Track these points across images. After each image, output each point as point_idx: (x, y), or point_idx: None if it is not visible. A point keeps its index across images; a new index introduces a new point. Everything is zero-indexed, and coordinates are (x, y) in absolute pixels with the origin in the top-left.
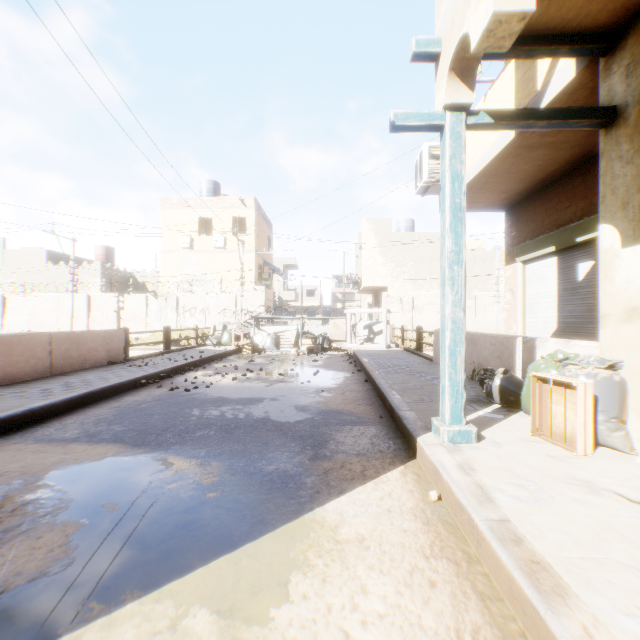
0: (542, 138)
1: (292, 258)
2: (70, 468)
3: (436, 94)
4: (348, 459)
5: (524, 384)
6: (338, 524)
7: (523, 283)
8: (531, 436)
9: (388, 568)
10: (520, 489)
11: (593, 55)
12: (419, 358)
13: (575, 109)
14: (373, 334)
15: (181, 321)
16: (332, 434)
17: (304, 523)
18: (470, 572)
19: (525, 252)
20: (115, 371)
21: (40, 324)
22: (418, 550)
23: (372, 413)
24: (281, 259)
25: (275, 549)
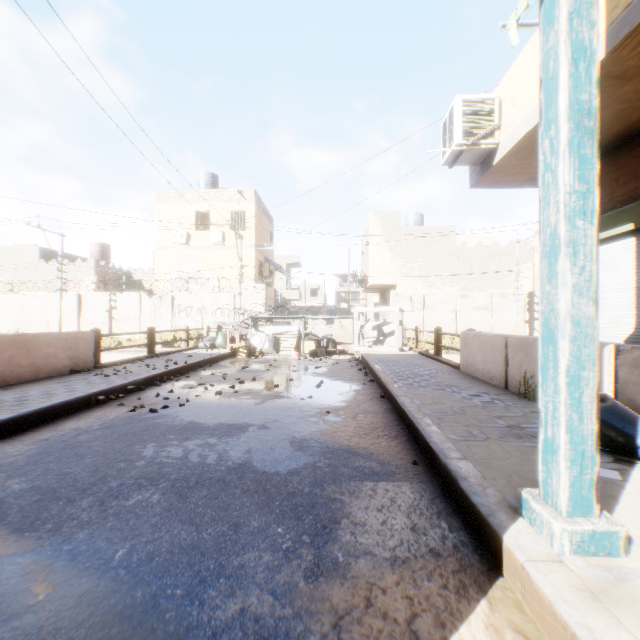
0: None
1: (295, 256)
2: None
3: None
4: (377, 575)
5: None
6: None
7: None
8: None
9: None
10: None
11: None
12: (441, 365)
13: None
14: (383, 336)
15: (176, 321)
16: (344, 502)
17: None
18: None
19: None
20: (72, 383)
21: (28, 324)
22: None
23: (400, 454)
24: (284, 257)
25: None
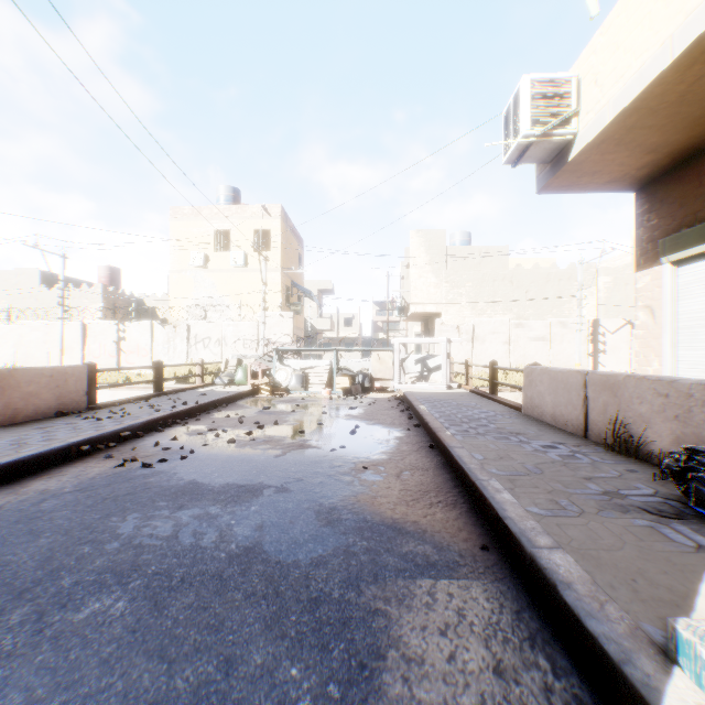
0: None
1: (327, 281)
2: None
3: None
4: None
5: None
6: None
7: (673, 295)
8: None
9: None
10: None
11: None
12: (498, 406)
13: None
14: (427, 370)
15: (193, 354)
16: (391, 616)
17: None
18: None
19: (681, 246)
20: (53, 429)
21: (27, 357)
22: None
23: (462, 532)
24: (314, 282)
25: None
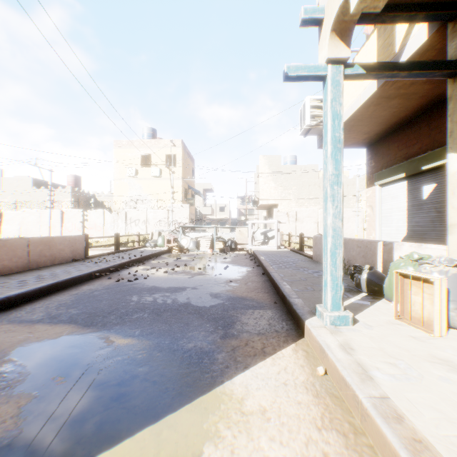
0: (398, 90)
1: (209, 184)
2: (32, 345)
3: (320, 52)
4: (251, 338)
5: (387, 278)
6: (244, 396)
7: (380, 201)
8: (394, 319)
9: (287, 440)
10: (393, 367)
11: (443, 20)
12: (302, 256)
13: (430, 62)
14: (267, 239)
15: (128, 229)
16: (238, 316)
17: (216, 395)
18: (357, 444)
19: (382, 178)
20: (77, 266)
21: (27, 231)
22: (311, 422)
23: (268, 299)
24: (201, 185)
25: (191, 420)
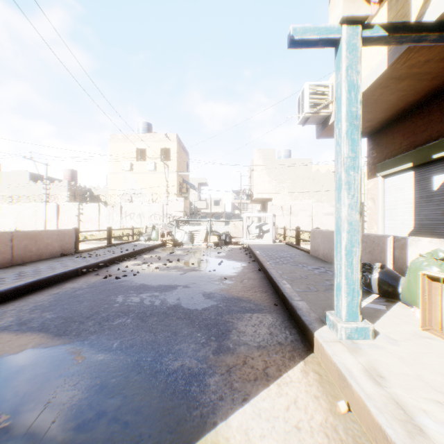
0: (410, 69)
1: (204, 178)
2: None
3: (331, 13)
4: (250, 352)
5: (405, 279)
6: None
7: (383, 193)
8: (421, 331)
9: None
10: None
11: None
12: (298, 251)
13: None
14: (262, 232)
15: (124, 223)
16: (234, 322)
17: None
18: None
19: (385, 168)
20: (64, 262)
21: (23, 225)
22: None
23: (267, 300)
24: (196, 179)
25: None
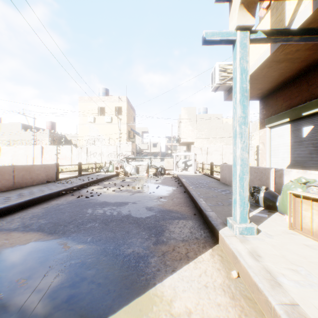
0: (286, 55)
1: (145, 128)
2: (5, 250)
3: (230, 22)
4: (177, 244)
5: (280, 196)
6: (172, 298)
7: (270, 139)
8: (288, 229)
9: None
10: (296, 273)
11: None
12: (212, 179)
13: (317, 29)
14: (187, 166)
15: (89, 159)
16: (167, 226)
17: (149, 297)
18: None
19: (271, 122)
20: (49, 186)
21: (17, 161)
22: None
23: (189, 212)
24: (140, 128)
25: None
